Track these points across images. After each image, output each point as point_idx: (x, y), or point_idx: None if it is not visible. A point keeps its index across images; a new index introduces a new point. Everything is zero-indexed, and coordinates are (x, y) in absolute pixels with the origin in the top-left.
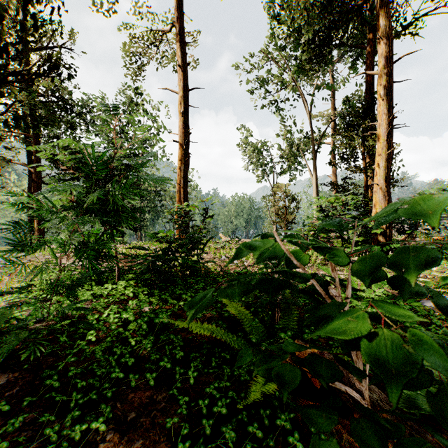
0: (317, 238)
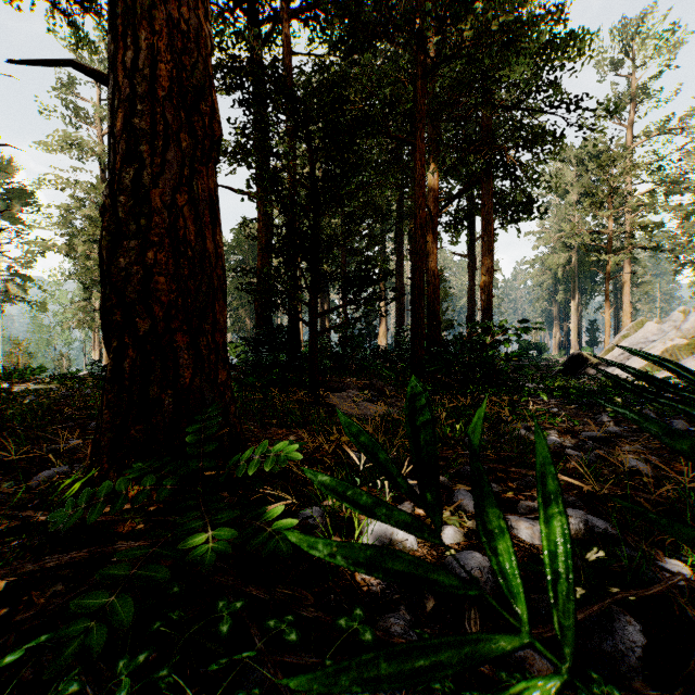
0: None
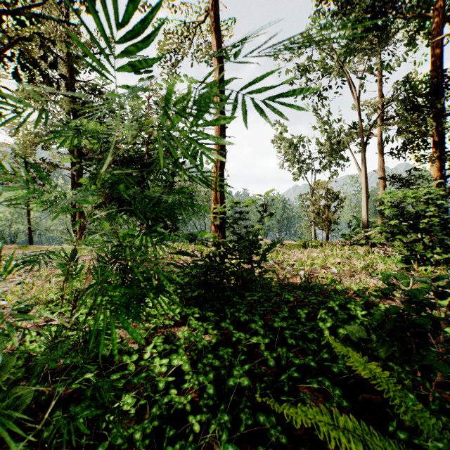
0: None
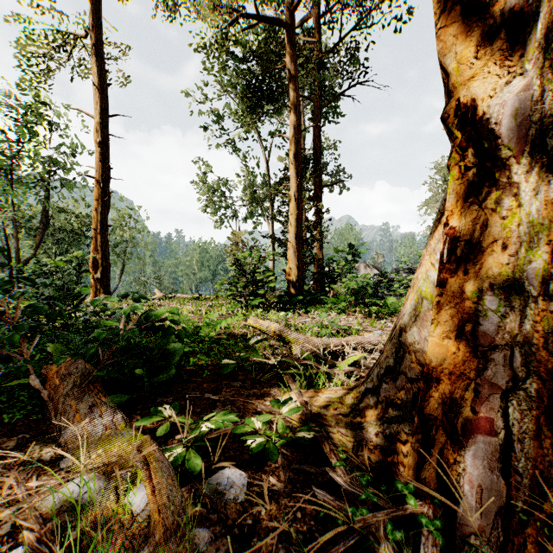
0: (11, 289)
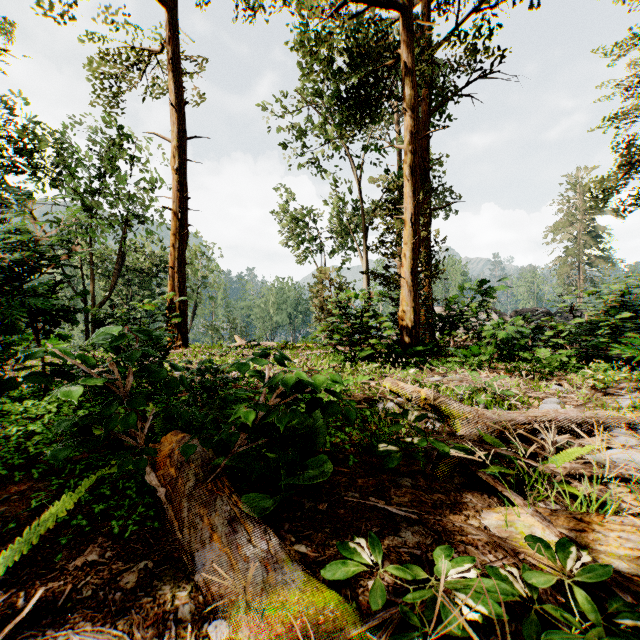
0: (119, 346)
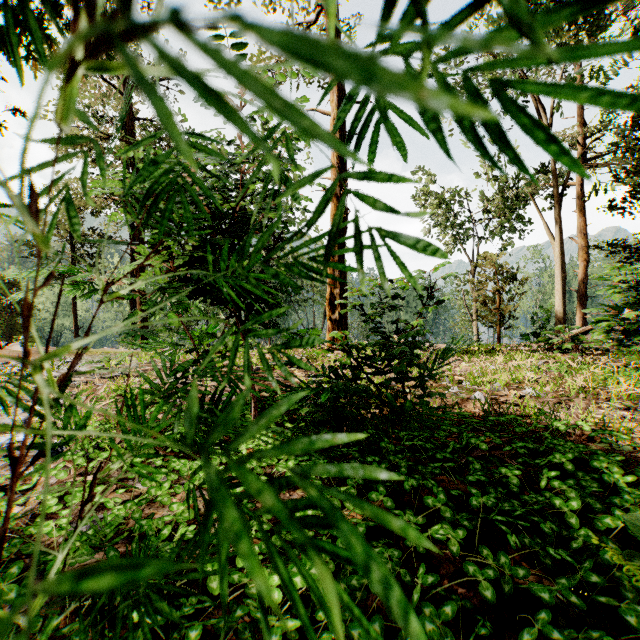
0: None
